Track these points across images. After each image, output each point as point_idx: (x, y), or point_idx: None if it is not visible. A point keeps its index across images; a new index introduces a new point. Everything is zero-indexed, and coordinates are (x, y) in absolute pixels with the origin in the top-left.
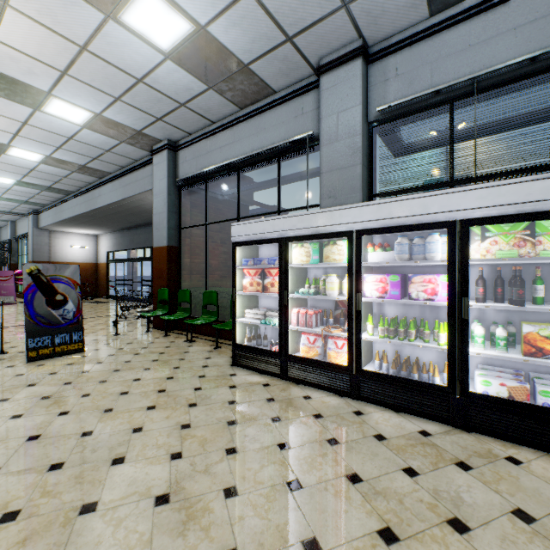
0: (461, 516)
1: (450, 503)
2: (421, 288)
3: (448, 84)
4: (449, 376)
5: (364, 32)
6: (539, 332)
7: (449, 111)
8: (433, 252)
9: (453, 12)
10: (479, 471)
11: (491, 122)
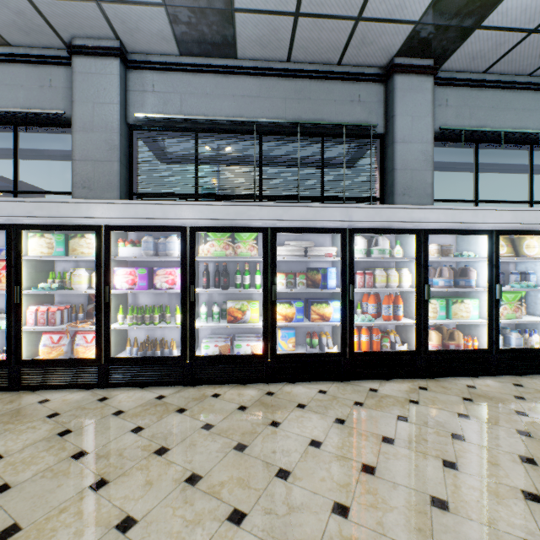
0: (166, 444)
1: (162, 439)
2: (164, 279)
3: (192, 117)
4: (182, 347)
5: (122, 36)
6: (235, 306)
7: (195, 138)
8: (172, 250)
9: (197, 61)
10: (191, 410)
11: (220, 157)
